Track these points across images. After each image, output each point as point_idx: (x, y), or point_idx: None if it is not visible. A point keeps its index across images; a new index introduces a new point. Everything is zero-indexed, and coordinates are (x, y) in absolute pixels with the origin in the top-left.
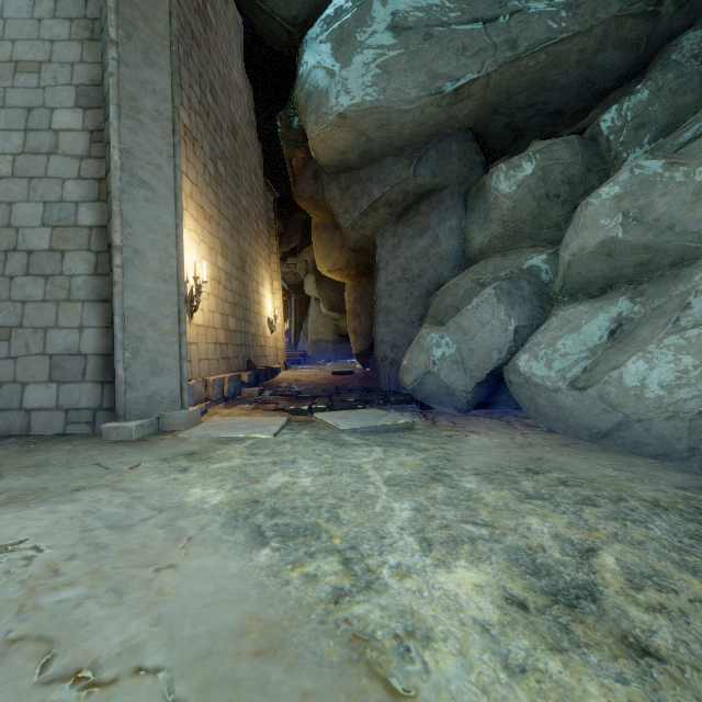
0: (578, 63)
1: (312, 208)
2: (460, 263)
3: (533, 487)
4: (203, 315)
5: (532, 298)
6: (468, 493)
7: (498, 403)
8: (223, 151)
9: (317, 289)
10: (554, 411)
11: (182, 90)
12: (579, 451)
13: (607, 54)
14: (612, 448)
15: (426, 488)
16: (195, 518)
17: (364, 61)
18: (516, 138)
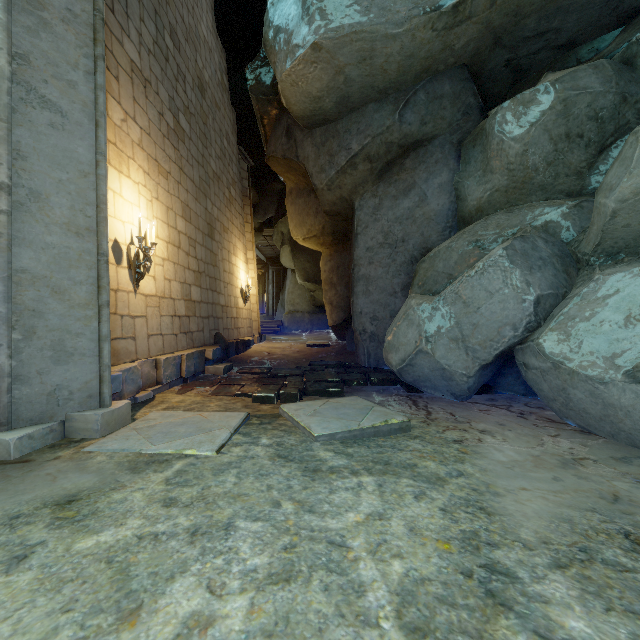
0: None
1: (285, 172)
2: (451, 224)
3: None
4: (155, 283)
5: (553, 261)
6: None
7: (501, 387)
8: (186, 105)
9: (293, 259)
10: (598, 409)
11: (129, 19)
12: None
13: None
14: None
15: None
16: None
17: None
18: (516, 81)
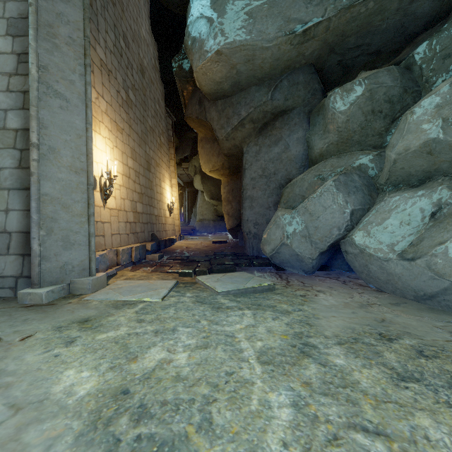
0: (397, 10)
1: (198, 127)
2: (304, 164)
3: (398, 361)
4: (115, 201)
5: (363, 188)
6: (341, 373)
7: (334, 266)
8: (133, 84)
9: (202, 184)
10: (384, 276)
11: (99, 33)
12: (410, 310)
13: (419, 3)
14: (436, 307)
15: (298, 367)
16: (50, 424)
17: (235, 10)
18: (345, 73)
